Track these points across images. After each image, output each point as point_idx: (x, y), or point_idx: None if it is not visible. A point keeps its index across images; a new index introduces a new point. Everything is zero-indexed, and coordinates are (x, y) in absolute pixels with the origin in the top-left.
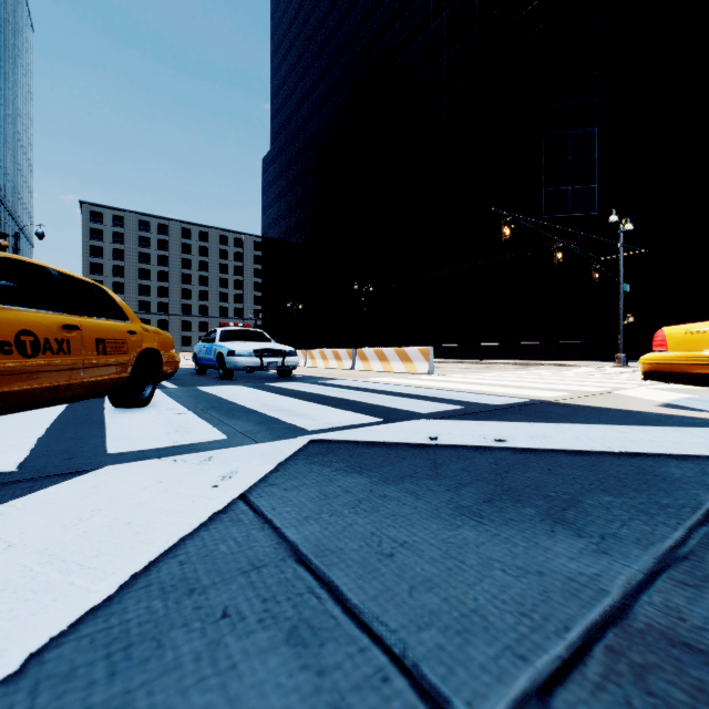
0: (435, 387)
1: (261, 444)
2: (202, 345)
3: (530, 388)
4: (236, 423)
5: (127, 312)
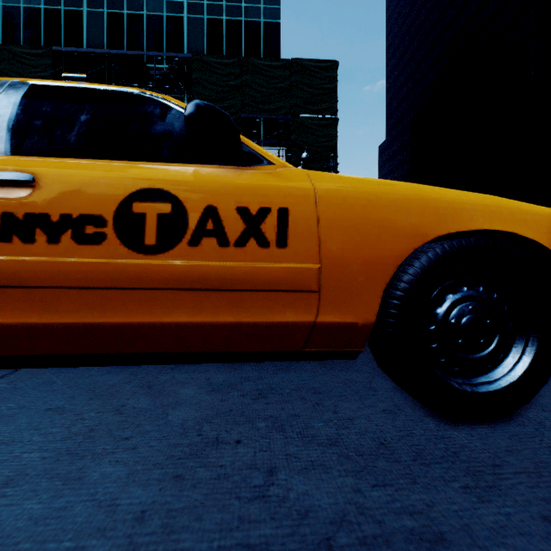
0: None
1: None
2: None
3: None
4: None
5: None
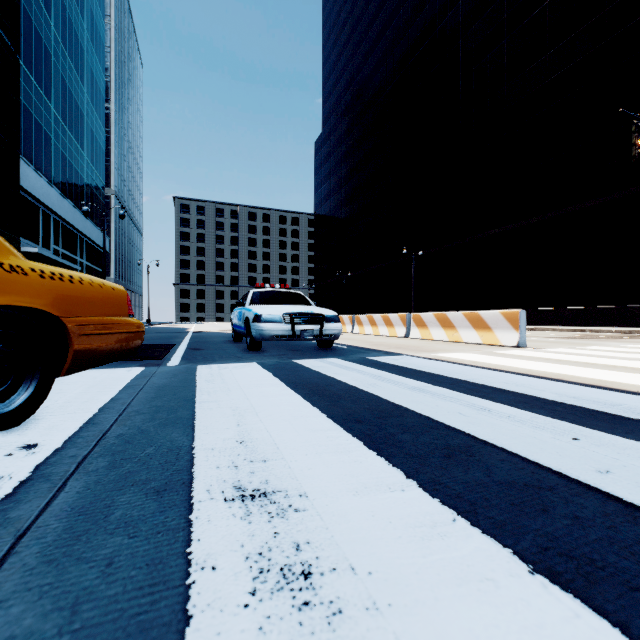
0: (581, 378)
1: None
2: (235, 309)
3: None
4: None
5: None
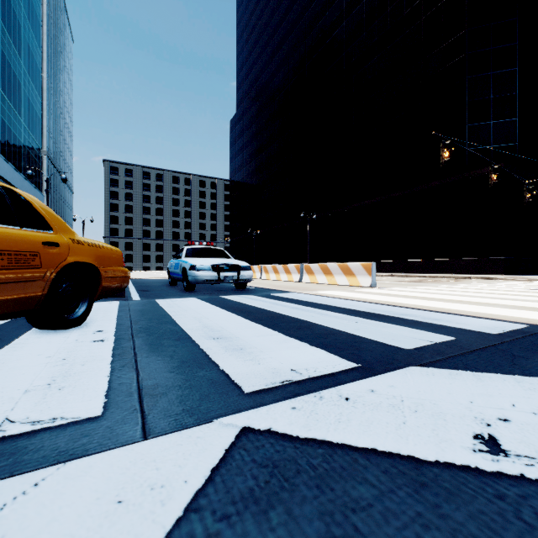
0: (388, 302)
1: (142, 447)
2: (172, 261)
3: (496, 305)
4: (149, 364)
5: (52, 222)
